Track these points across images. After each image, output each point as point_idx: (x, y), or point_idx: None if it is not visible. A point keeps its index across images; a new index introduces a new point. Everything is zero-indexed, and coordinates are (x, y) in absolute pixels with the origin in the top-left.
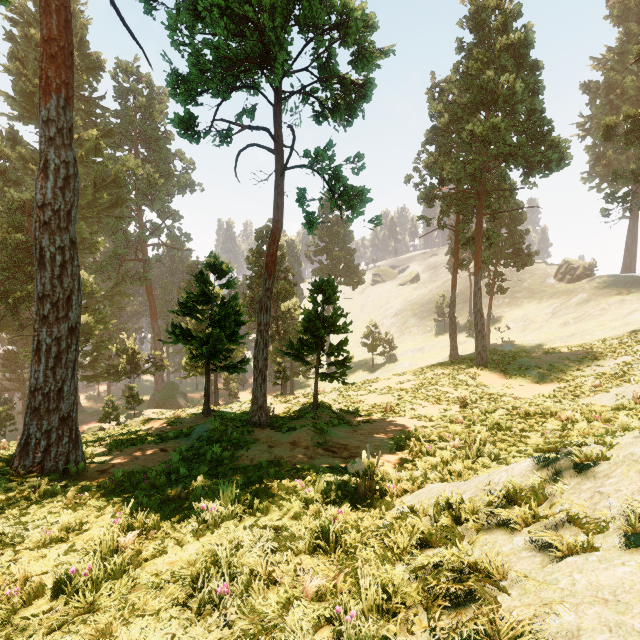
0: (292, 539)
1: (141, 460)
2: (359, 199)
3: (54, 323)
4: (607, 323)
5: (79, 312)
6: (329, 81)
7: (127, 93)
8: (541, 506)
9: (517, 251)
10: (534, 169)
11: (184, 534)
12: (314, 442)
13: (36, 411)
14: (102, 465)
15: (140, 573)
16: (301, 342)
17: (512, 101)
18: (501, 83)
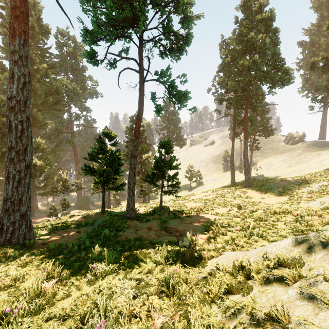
0: (147, 287)
1: (66, 237)
2: (184, 97)
3: (17, 162)
4: (312, 165)
5: (31, 157)
6: (168, 34)
7: (63, 45)
8: (303, 269)
9: (265, 128)
10: (275, 84)
11: (82, 283)
12: (160, 227)
13: (7, 211)
14: (44, 240)
15: (53, 309)
16: (153, 174)
17: (264, 48)
18: (258, 39)
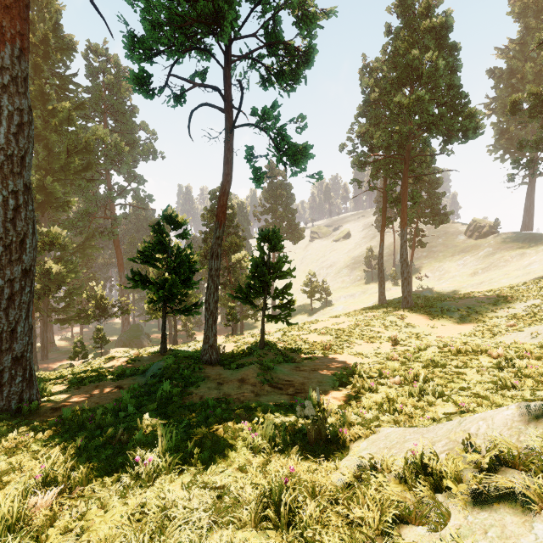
0: (235, 504)
1: (96, 397)
2: (302, 155)
3: (7, 265)
4: (511, 272)
5: (34, 255)
6: (275, 46)
7: (97, 72)
8: None
9: (435, 211)
10: (452, 137)
11: (111, 494)
12: (261, 379)
13: None
14: (57, 403)
15: None
16: (249, 286)
17: (434, 76)
18: (425, 60)
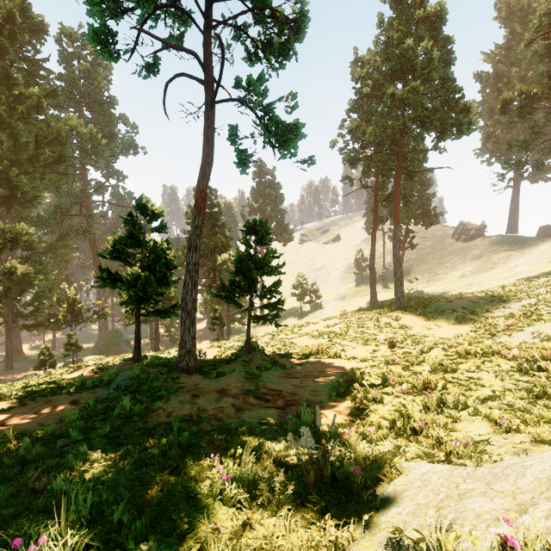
0: None
1: (41, 416)
2: (293, 135)
3: None
4: (499, 274)
5: None
6: (262, 11)
7: (72, 58)
8: None
9: (425, 212)
10: (446, 133)
11: None
12: (245, 389)
13: None
14: None
15: None
16: (233, 283)
17: (429, 68)
18: (420, 49)
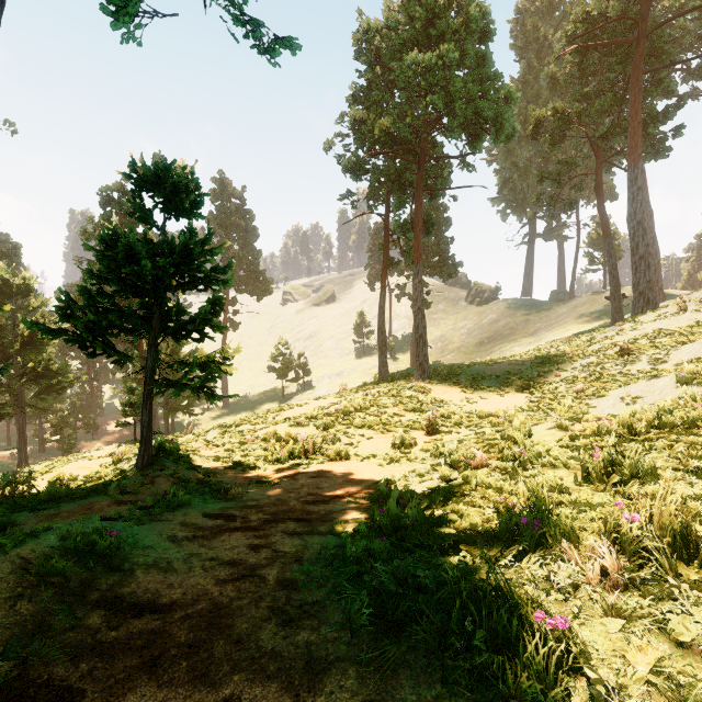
0: None
1: None
2: None
3: None
4: (521, 339)
5: None
6: None
7: None
8: None
9: (443, 260)
10: (480, 138)
11: None
12: None
13: None
14: None
15: None
16: (92, 297)
17: (464, 32)
18: None
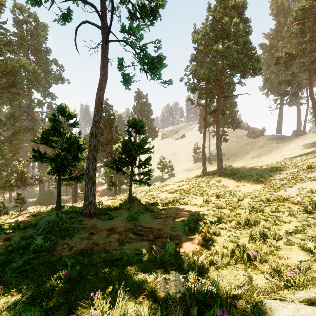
0: None
1: None
2: (158, 64)
3: None
4: (273, 156)
5: None
6: None
7: (22, 23)
8: None
9: (233, 120)
10: (246, 74)
11: None
12: (126, 227)
13: None
14: None
15: None
16: (120, 159)
17: (237, 35)
18: (232, 23)
